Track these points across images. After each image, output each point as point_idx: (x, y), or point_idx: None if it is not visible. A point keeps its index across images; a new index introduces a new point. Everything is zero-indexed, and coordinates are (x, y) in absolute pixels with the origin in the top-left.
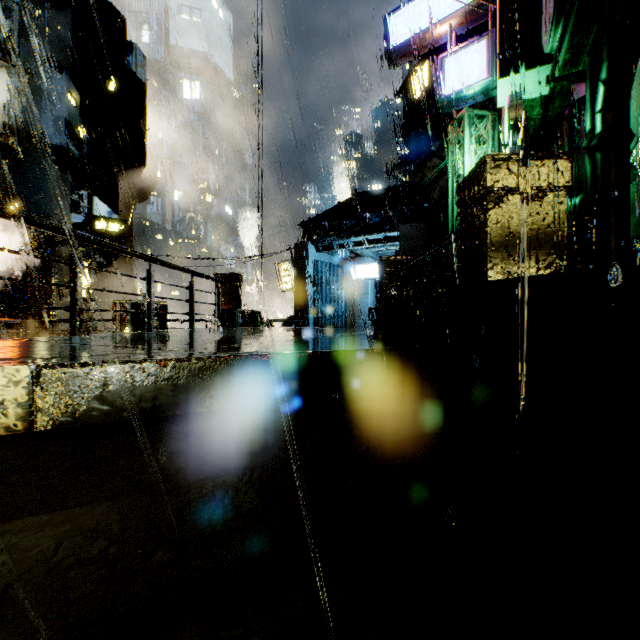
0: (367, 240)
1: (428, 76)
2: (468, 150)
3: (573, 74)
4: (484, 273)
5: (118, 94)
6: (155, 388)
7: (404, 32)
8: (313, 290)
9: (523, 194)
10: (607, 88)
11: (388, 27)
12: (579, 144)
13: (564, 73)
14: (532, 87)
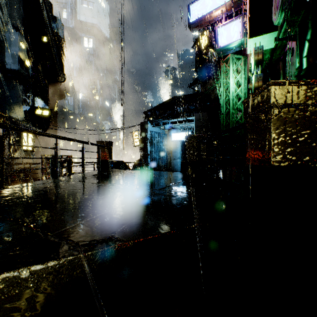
0: (178, 121)
1: (208, 38)
2: (232, 76)
3: (289, 37)
4: (268, 160)
5: (48, 43)
6: (13, 297)
7: (198, 14)
8: (150, 146)
9: (295, 108)
10: (310, 44)
11: (189, 11)
12: (287, 74)
13: (284, 36)
14: (266, 43)
